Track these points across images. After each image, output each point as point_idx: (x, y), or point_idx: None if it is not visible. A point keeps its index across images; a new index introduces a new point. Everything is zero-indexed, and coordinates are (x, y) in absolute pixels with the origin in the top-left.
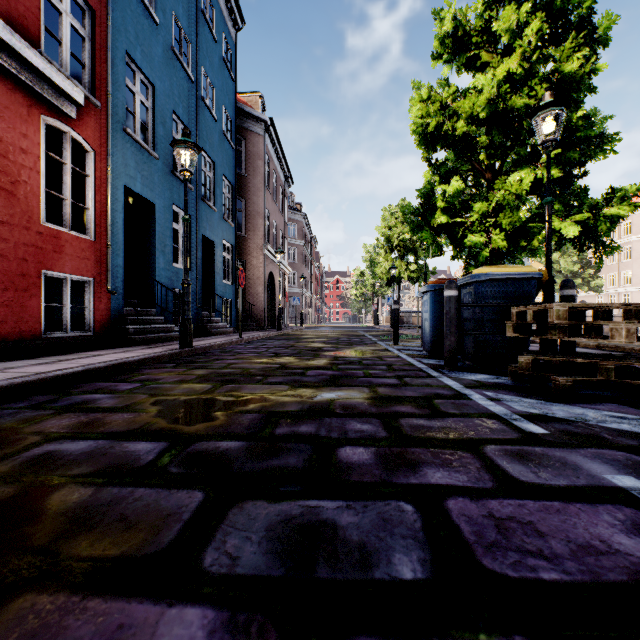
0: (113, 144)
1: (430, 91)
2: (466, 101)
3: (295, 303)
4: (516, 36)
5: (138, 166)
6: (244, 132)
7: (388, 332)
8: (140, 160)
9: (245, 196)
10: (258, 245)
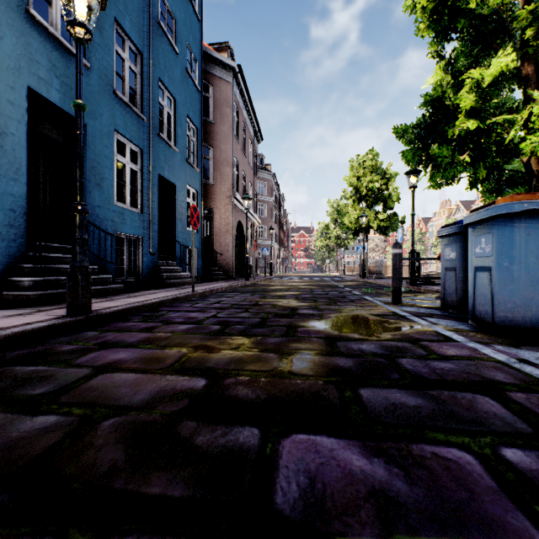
0: (4, 23)
1: None
2: None
3: (264, 253)
4: None
5: (55, 68)
6: (211, 78)
7: (361, 282)
8: (58, 61)
9: (212, 143)
10: (226, 193)
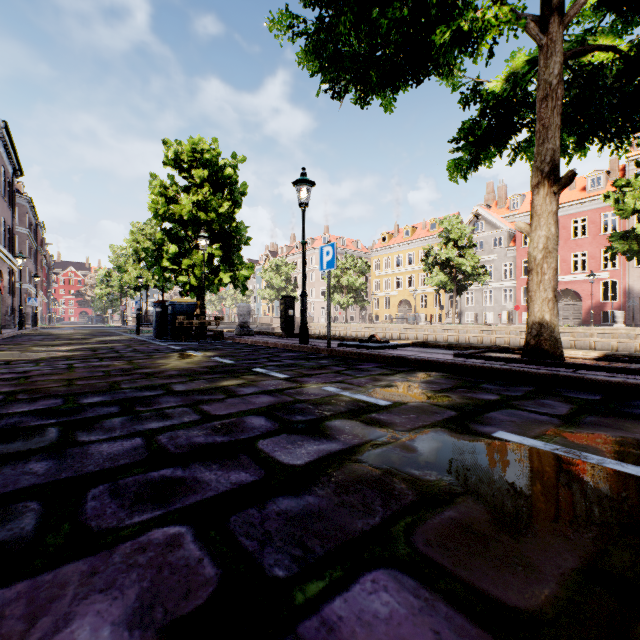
0: None
1: (162, 184)
2: (179, 206)
3: (31, 303)
4: (204, 181)
5: None
6: None
7: None
8: None
9: None
10: None
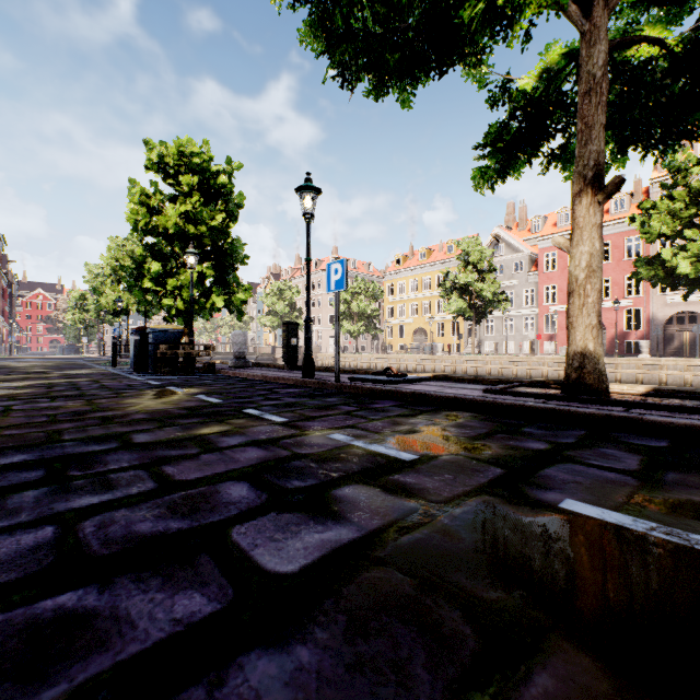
0: None
1: (143, 192)
2: (163, 217)
3: None
4: (193, 189)
5: None
6: None
7: None
8: None
9: None
10: None
